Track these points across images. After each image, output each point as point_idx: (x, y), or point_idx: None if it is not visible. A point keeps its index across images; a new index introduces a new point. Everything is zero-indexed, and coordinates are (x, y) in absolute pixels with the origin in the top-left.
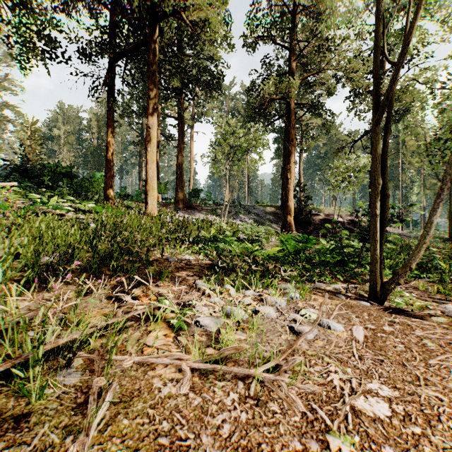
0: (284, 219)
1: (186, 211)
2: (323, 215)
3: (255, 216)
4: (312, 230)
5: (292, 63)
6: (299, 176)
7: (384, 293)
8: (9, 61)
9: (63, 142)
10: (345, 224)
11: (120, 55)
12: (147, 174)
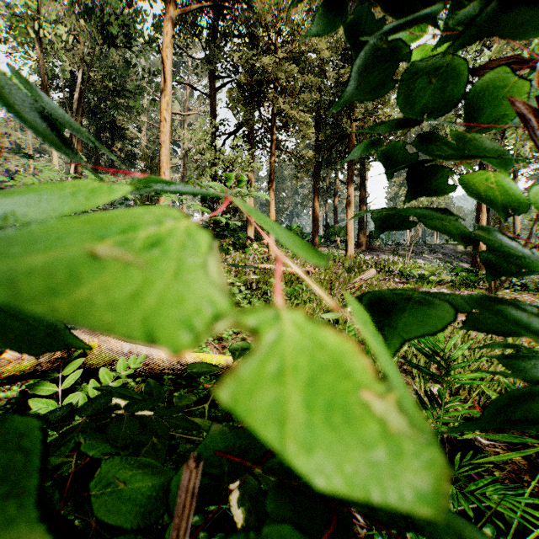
0: (474, 258)
1: (369, 253)
2: None
3: (441, 256)
4: None
5: None
6: None
7: (495, 291)
8: None
9: None
10: None
11: (328, 149)
12: (348, 228)
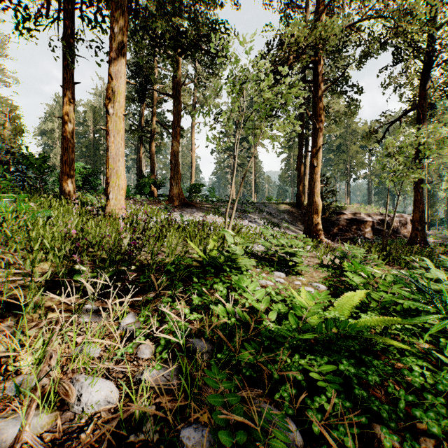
0: (309, 220)
1: (180, 209)
2: (349, 213)
3: (267, 215)
4: (336, 232)
5: (318, 14)
6: None
7: None
8: (1, 51)
9: (57, 136)
10: (374, 225)
11: None
12: (108, 151)
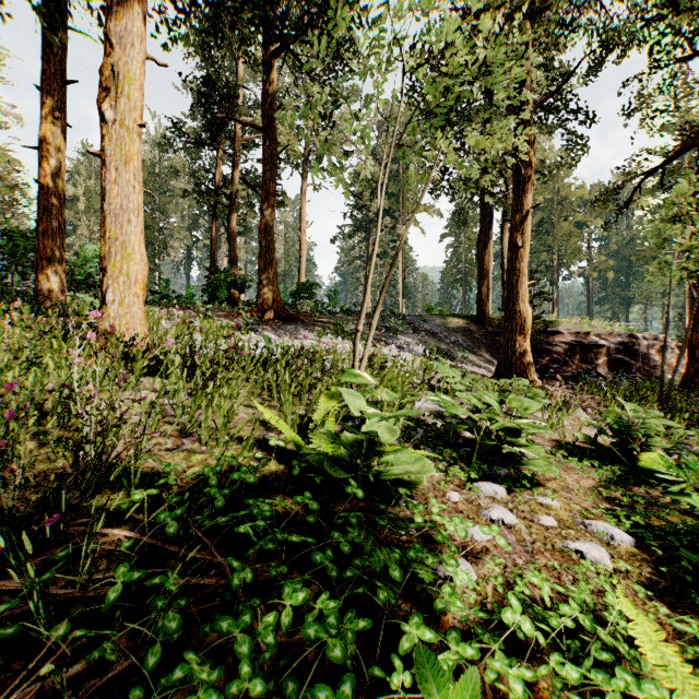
0: (508, 346)
1: (274, 326)
2: (569, 333)
3: (427, 336)
4: (546, 366)
5: None
6: (502, 260)
7: None
8: None
9: (82, 208)
10: (611, 353)
11: None
12: (105, 201)
